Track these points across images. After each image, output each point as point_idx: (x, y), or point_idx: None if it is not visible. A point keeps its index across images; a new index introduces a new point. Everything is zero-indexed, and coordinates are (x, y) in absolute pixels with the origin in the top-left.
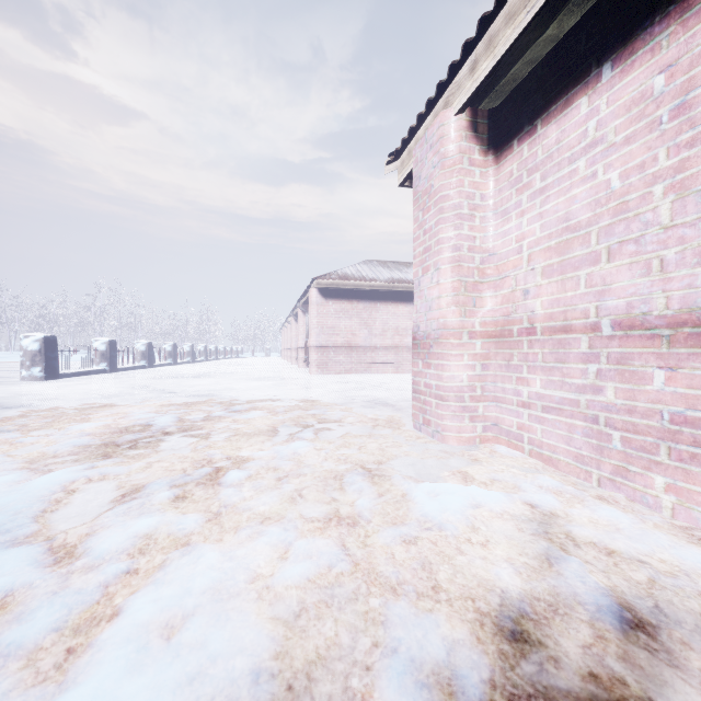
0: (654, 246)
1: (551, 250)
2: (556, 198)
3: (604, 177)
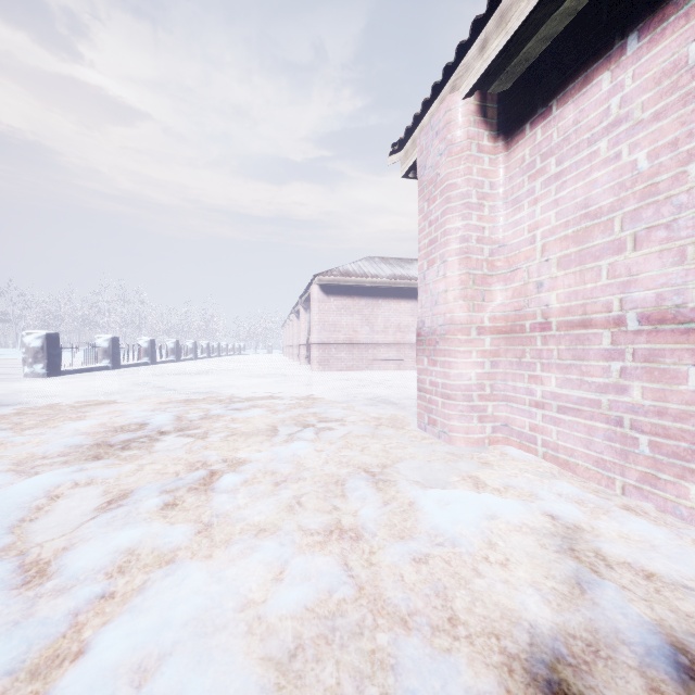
0: (689, 232)
1: (568, 239)
2: (574, 183)
3: (629, 158)
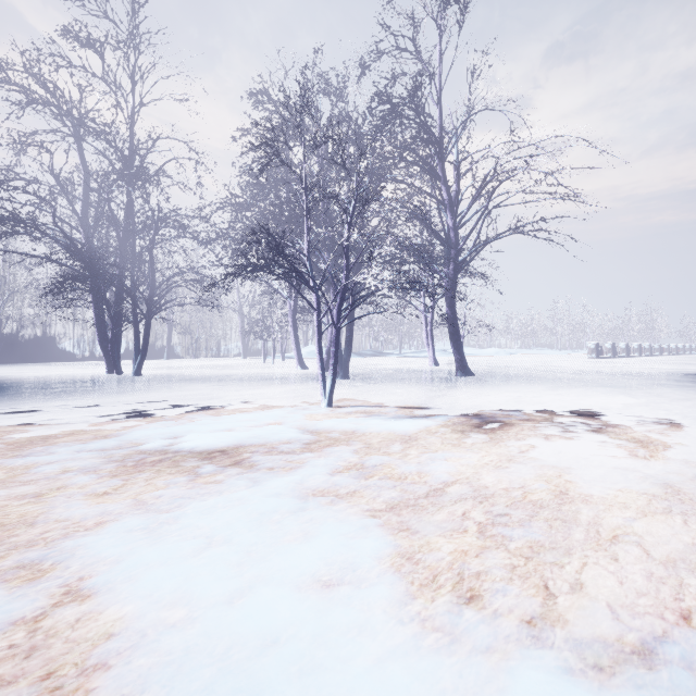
0: None
1: None
2: None
3: None
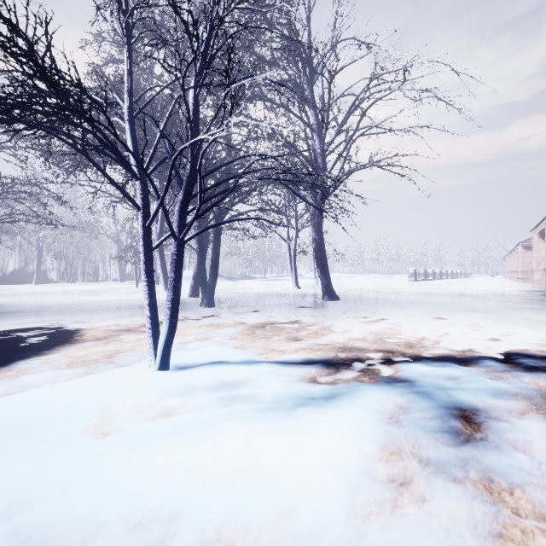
0: None
1: None
2: None
3: None
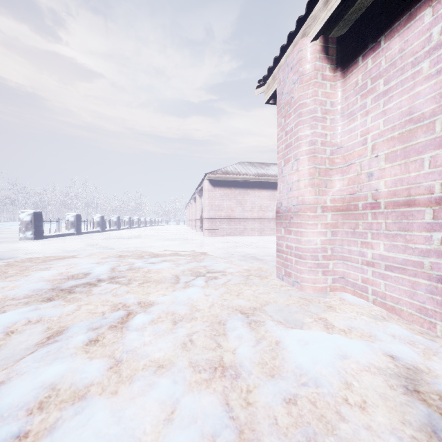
0: None
1: (394, 139)
2: (400, 97)
3: None
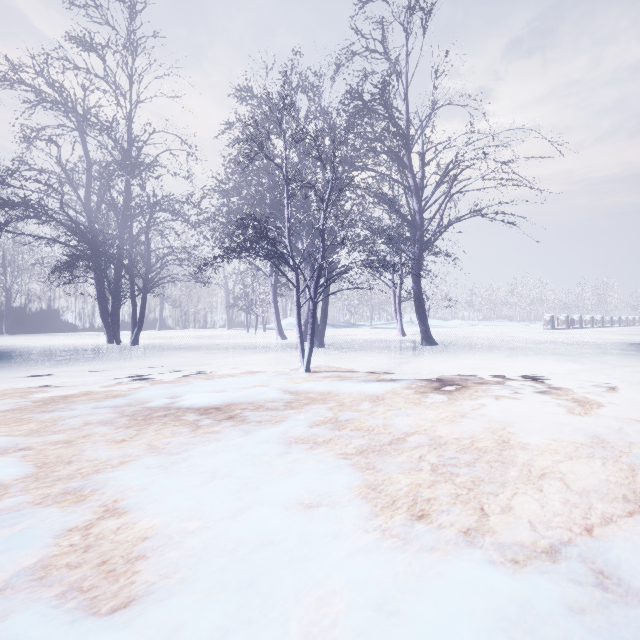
0: None
1: None
2: None
3: None
